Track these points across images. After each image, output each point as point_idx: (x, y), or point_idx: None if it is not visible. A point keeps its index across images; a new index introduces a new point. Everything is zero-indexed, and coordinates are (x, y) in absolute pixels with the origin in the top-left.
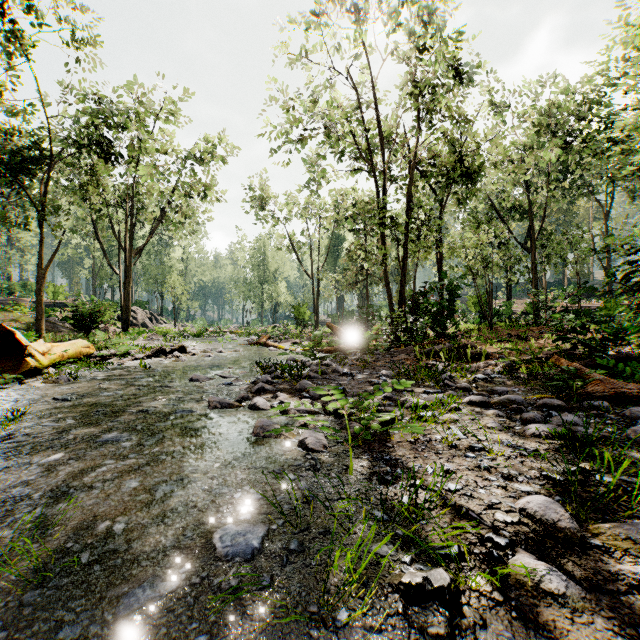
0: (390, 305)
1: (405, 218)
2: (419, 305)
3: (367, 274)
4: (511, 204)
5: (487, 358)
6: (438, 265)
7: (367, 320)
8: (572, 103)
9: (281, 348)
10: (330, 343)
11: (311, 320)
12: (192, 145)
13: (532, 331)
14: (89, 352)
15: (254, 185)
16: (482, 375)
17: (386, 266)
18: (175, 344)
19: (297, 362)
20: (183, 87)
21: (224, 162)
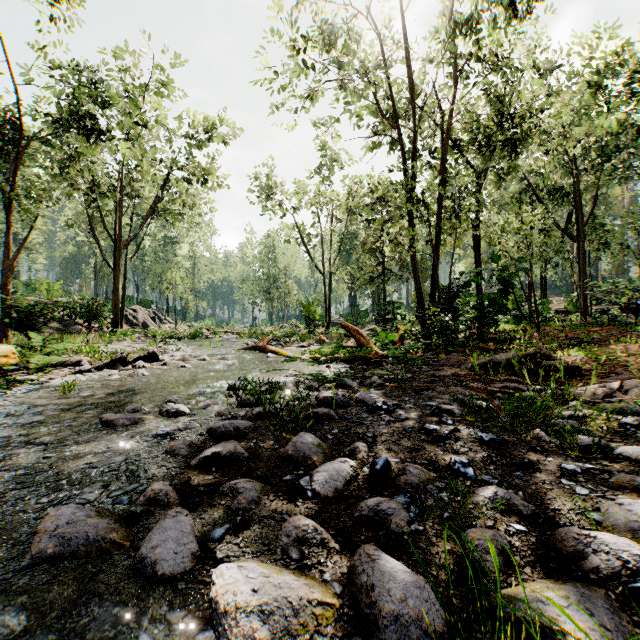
0: (419, 300)
1: (440, 190)
2: (453, 301)
3: (384, 269)
4: (550, 187)
5: (578, 374)
6: (475, 252)
7: (386, 319)
8: (634, 60)
9: (283, 354)
10: (350, 354)
11: (322, 320)
12: (191, 126)
13: (597, 333)
14: (8, 363)
15: (260, 173)
16: (633, 418)
17: (414, 252)
18: (157, 348)
19: (297, 385)
20: (176, 55)
21: (225, 143)
